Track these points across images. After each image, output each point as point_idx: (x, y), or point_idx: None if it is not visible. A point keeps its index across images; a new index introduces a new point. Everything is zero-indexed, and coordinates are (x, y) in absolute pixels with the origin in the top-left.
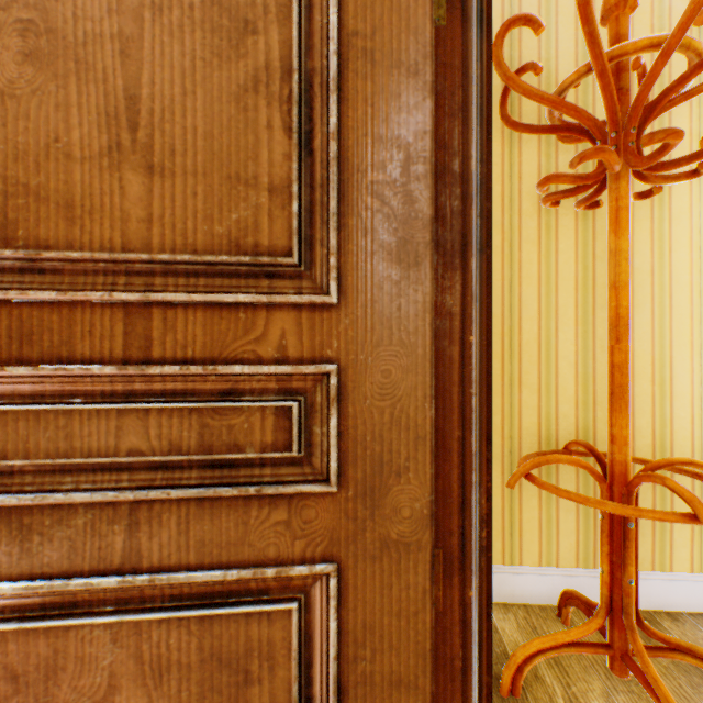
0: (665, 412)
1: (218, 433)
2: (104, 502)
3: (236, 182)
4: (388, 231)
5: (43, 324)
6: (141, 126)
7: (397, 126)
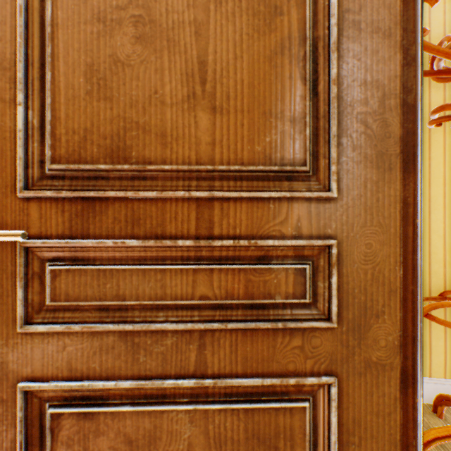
0: None
1: (256, 285)
2: (183, 330)
3: (268, 116)
4: (369, 146)
5: (146, 213)
6: (207, 81)
7: (375, 73)
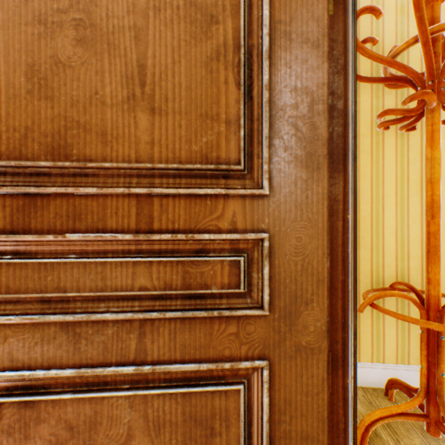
0: None
1: (194, 277)
2: (124, 319)
3: (205, 118)
4: (299, 147)
5: (87, 208)
6: (147, 84)
7: (305, 80)
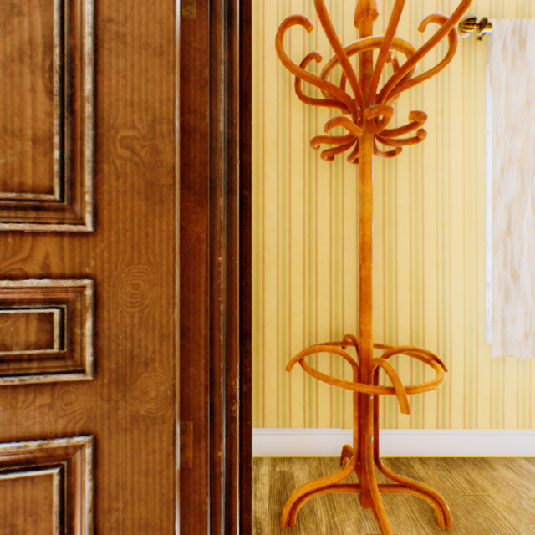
0: (419, 312)
1: None
2: None
3: (4, 133)
4: (138, 175)
5: None
6: None
7: (145, 94)
